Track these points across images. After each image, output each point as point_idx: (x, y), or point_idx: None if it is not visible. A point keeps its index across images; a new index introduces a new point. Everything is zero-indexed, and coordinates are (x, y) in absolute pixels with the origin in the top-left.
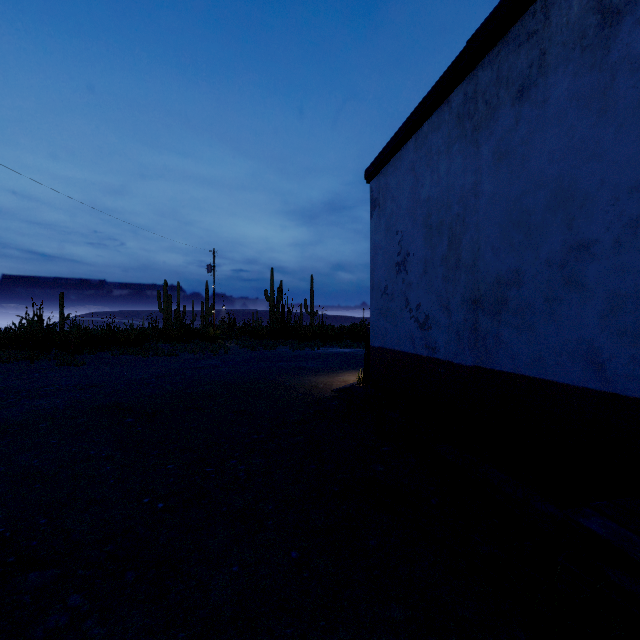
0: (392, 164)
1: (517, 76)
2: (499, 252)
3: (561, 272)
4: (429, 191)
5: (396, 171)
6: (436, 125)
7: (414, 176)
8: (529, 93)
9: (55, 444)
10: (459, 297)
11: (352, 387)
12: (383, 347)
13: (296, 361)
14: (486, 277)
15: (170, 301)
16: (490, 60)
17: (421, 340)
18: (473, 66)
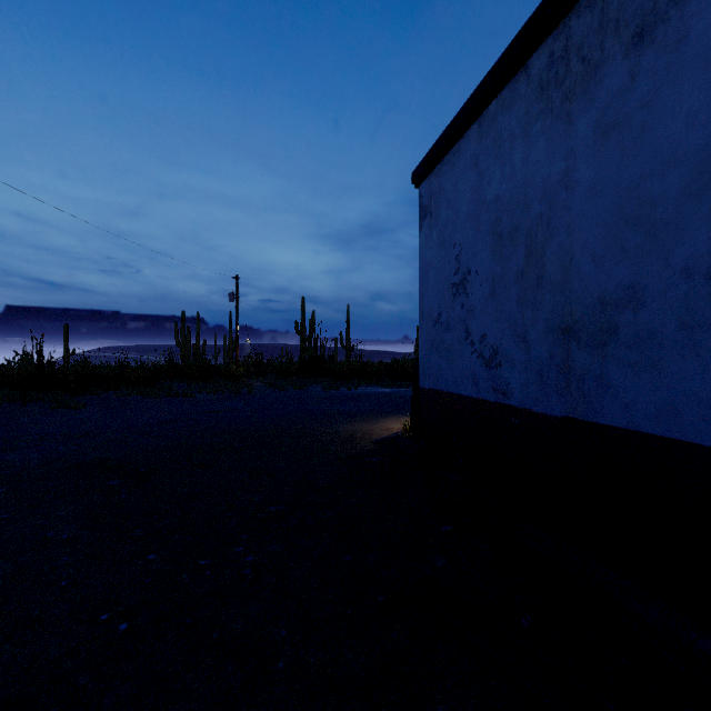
0: (447, 160)
1: (633, 14)
2: (604, 262)
3: (710, 285)
4: (498, 189)
5: (453, 168)
6: (508, 102)
7: (477, 172)
8: (653, 34)
9: (4, 520)
10: (542, 325)
11: (397, 438)
12: (436, 389)
13: (329, 403)
14: (583, 297)
15: (188, 334)
16: (589, 1)
17: (487, 381)
18: (563, 13)
